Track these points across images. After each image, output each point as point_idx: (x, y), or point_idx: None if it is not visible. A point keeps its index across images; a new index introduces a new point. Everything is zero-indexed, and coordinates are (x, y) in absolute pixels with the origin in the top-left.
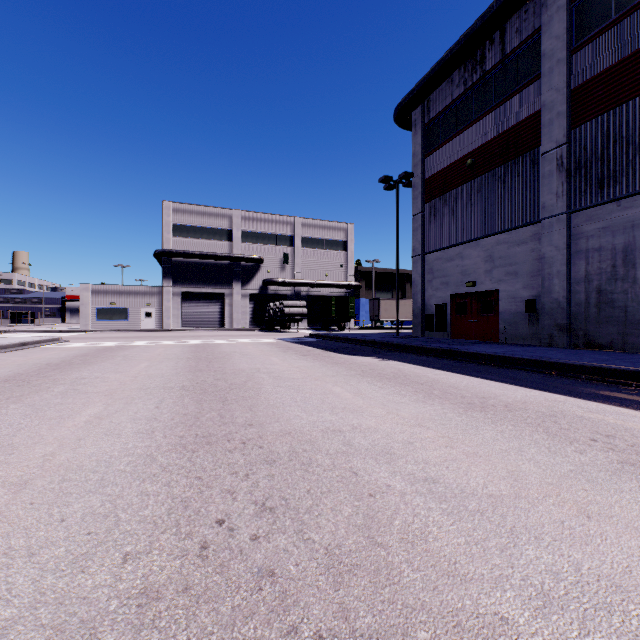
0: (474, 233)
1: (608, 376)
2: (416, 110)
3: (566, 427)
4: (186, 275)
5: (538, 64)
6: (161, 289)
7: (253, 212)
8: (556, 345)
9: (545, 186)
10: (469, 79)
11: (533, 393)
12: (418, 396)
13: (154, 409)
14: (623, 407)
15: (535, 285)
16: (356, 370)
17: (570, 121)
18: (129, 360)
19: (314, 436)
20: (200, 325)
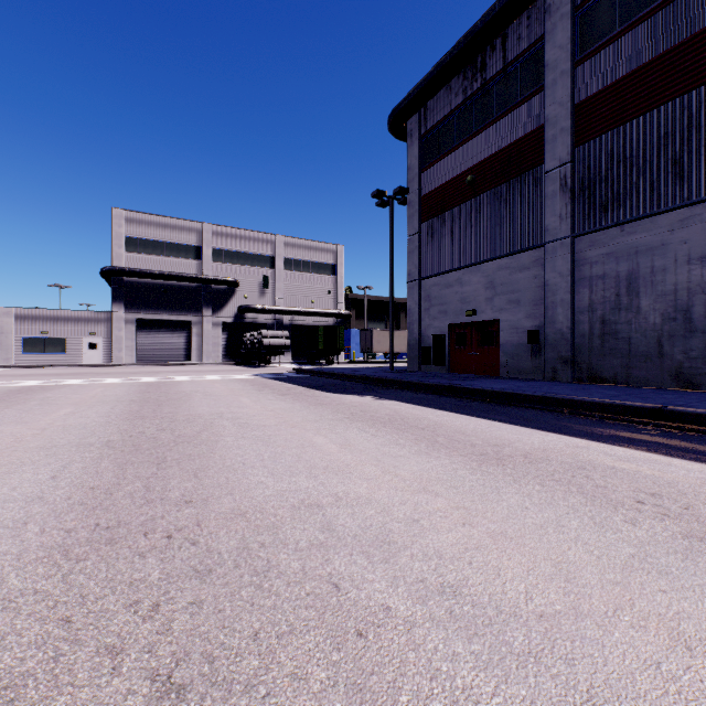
0: (474, 257)
1: (623, 414)
2: (412, 119)
3: (602, 484)
4: (143, 299)
5: (541, 75)
6: (110, 315)
7: (227, 227)
8: (560, 379)
9: (548, 207)
10: (469, 87)
11: (551, 437)
12: (420, 446)
13: (47, 481)
14: (652, 452)
15: (538, 314)
16: (344, 412)
17: (574, 138)
18: (47, 405)
19: (280, 517)
20: (161, 359)
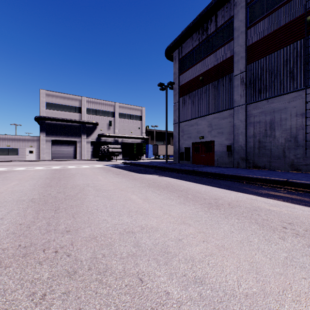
0: (203, 113)
1: (269, 183)
2: (175, 51)
3: (266, 218)
4: (54, 130)
5: (232, 33)
6: (39, 138)
7: (93, 98)
8: (240, 167)
9: (235, 91)
10: (201, 38)
11: (239, 194)
12: (180, 199)
13: None
14: (285, 202)
15: (231, 138)
16: (145, 183)
17: (246, 61)
18: (5, 180)
19: (113, 239)
20: (62, 158)
